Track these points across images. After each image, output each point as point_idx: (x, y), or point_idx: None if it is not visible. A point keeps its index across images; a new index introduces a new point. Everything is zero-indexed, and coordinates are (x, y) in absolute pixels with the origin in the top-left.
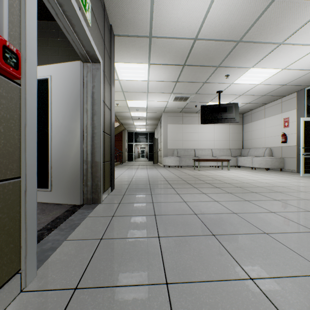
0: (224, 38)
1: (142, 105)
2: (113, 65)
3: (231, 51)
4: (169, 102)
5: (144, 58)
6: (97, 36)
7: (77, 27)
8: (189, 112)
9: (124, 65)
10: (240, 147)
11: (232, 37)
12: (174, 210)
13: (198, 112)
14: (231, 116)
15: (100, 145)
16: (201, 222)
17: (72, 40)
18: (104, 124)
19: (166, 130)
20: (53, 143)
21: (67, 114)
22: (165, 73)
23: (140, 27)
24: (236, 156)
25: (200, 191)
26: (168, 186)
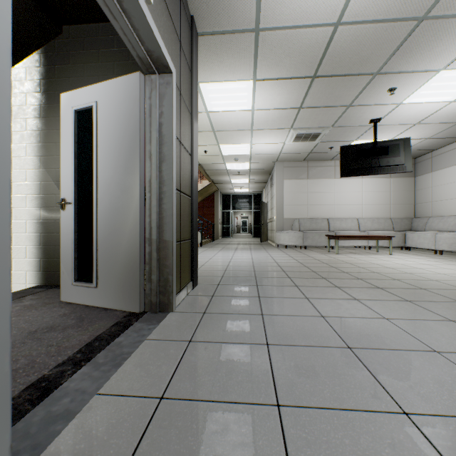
0: (392, 14)
1: (243, 151)
2: (195, 82)
3: (404, 41)
4: (286, 145)
5: (246, 70)
6: (165, 26)
7: (127, 0)
8: (318, 159)
9: (214, 86)
10: (410, 215)
11: (409, 10)
12: (303, 335)
13: (335, 158)
14: (397, 161)
15: (172, 213)
16: (366, 371)
17: (122, 32)
18: (179, 177)
19: (281, 189)
20: (100, 210)
21: (120, 162)
22: (281, 94)
23: (240, 14)
24: (402, 231)
25: (347, 293)
26: (288, 281)
